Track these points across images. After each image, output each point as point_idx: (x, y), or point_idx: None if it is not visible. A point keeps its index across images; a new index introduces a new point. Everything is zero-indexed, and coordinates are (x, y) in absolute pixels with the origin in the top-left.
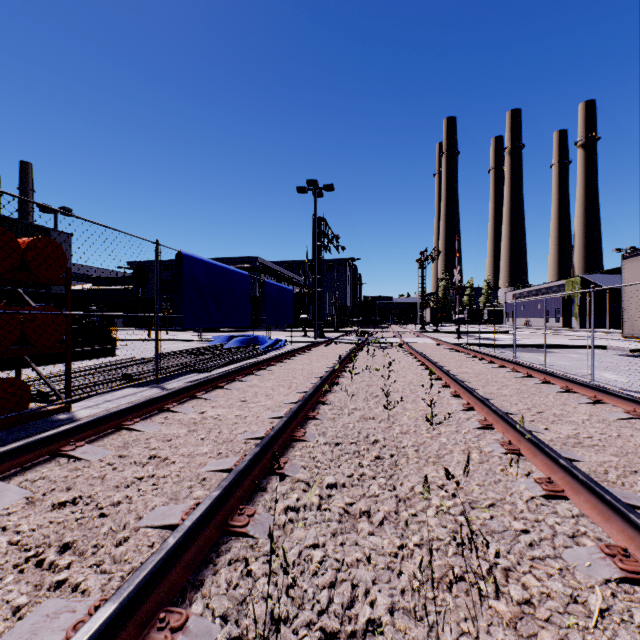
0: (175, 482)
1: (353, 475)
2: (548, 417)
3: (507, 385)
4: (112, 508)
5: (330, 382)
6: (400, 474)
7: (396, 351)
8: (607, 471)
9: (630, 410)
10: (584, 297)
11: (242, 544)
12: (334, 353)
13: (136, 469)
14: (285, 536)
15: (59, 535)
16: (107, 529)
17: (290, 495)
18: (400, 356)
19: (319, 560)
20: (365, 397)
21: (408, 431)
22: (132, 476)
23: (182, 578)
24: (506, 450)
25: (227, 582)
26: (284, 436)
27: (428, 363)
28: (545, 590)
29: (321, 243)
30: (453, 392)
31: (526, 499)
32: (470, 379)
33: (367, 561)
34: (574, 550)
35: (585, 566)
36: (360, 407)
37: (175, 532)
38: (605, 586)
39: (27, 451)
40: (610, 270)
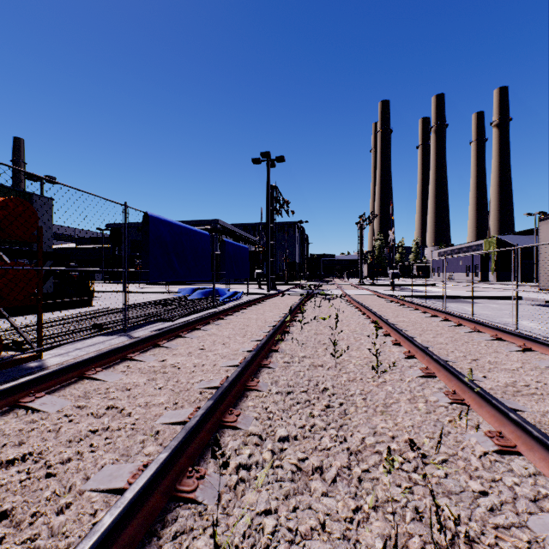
0: (128, 436)
1: (305, 427)
2: (484, 365)
3: (441, 333)
4: (60, 467)
5: (282, 331)
6: (350, 424)
7: (339, 302)
8: None
9: None
10: (499, 255)
11: (189, 512)
12: (285, 304)
13: (91, 421)
14: (235, 501)
15: None
16: (50, 493)
17: (242, 451)
18: (343, 306)
19: (271, 531)
20: (314, 345)
21: (355, 379)
22: (86, 429)
23: None
24: (451, 400)
25: None
26: (238, 386)
27: (369, 313)
28: None
29: (273, 207)
30: (394, 340)
31: (479, 455)
32: (407, 328)
33: (322, 530)
34: (540, 518)
35: None
36: (309, 355)
37: (113, 508)
38: None
39: None
40: (522, 232)
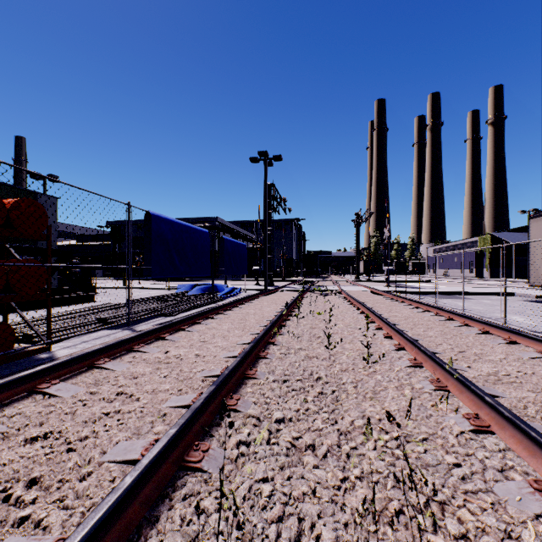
0: (138, 418)
1: (299, 410)
2: (470, 356)
3: (432, 327)
4: (79, 443)
5: (278, 325)
6: (341, 409)
7: (335, 297)
8: (526, 406)
9: (541, 350)
10: (494, 251)
11: (196, 479)
12: (282, 299)
13: (104, 405)
14: (237, 471)
15: (28, 470)
16: (73, 464)
17: (242, 430)
18: (339, 302)
19: (268, 494)
20: (309, 338)
21: (347, 369)
22: (100, 412)
23: (138, 515)
24: (435, 387)
25: (181, 518)
26: (237, 374)
27: (363, 308)
28: (480, 525)
29: (271, 205)
30: (386, 334)
31: (456, 434)
32: (400, 322)
33: (312, 495)
34: (504, 484)
35: (516, 500)
36: (305, 347)
37: (132, 471)
38: (536, 521)
39: (6, 389)
40: (516, 229)
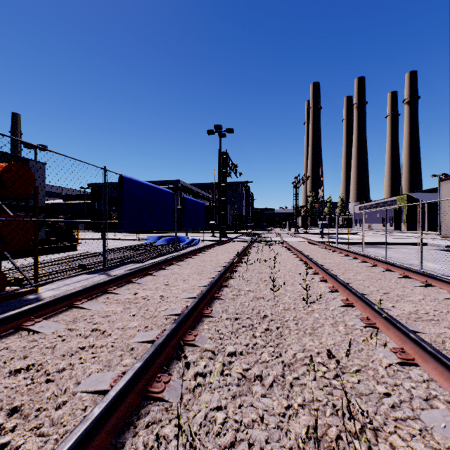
0: (109, 351)
1: (248, 345)
2: (393, 297)
3: (360, 272)
4: (57, 375)
5: (231, 270)
6: (284, 343)
7: (278, 247)
8: (444, 341)
9: None
10: (410, 209)
11: (158, 408)
12: (234, 248)
13: (80, 340)
14: (194, 400)
15: (10, 399)
16: (50, 394)
17: (199, 363)
18: (281, 251)
19: (221, 422)
20: (256, 281)
21: (289, 308)
22: (76, 346)
23: (105, 443)
24: (365, 324)
25: (144, 445)
26: (196, 313)
27: (302, 256)
28: None
29: (224, 170)
30: (321, 278)
31: (385, 366)
32: (333, 268)
33: (261, 421)
34: (430, 412)
35: (441, 427)
36: (253, 289)
37: (100, 402)
38: None
39: None
40: (428, 190)
